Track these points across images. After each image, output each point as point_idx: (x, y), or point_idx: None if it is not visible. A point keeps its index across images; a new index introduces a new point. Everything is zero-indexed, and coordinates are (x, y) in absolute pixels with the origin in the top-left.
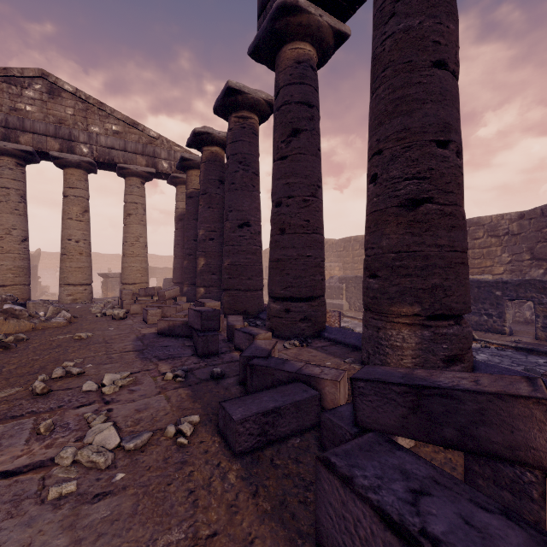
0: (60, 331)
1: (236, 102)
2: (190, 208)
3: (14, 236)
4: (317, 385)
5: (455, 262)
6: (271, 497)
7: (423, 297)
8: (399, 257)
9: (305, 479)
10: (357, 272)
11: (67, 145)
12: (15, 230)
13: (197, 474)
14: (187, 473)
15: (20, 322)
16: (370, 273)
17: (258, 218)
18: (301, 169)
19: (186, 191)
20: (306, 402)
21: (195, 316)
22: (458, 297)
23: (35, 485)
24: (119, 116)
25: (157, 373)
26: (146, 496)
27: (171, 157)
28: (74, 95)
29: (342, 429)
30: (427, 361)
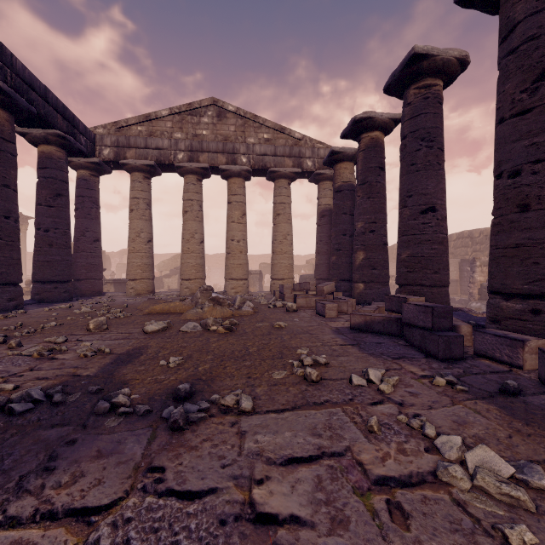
0: (254, 319)
1: (418, 71)
2: (338, 203)
3: (196, 239)
4: None
5: None
6: None
7: None
8: None
9: None
10: None
11: (231, 158)
12: (197, 234)
13: None
14: None
15: (223, 309)
16: None
17: (444, 201)
18: None
19: (334, 186)
20: None
21: (418, 312)
22: None
23: (459, 513)
24: (269, 125)
25: (412, 374)
26: None
27: (314, 155)
28: (235, 113)
29: None
30: None
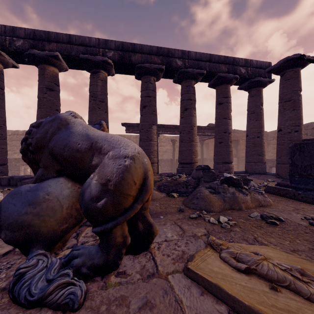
0: None
1: None
2: None
3: None
4: None
5: None
6: None
7: None
8: None
9: None
10: None
11: None
12: None
13: None
14: None
15: None
16: None
17: None
18: None
19: None
20: None
21: None
22: None
23: None
24: None
25: None
26: None
27: None
28: None
29: None
30: None
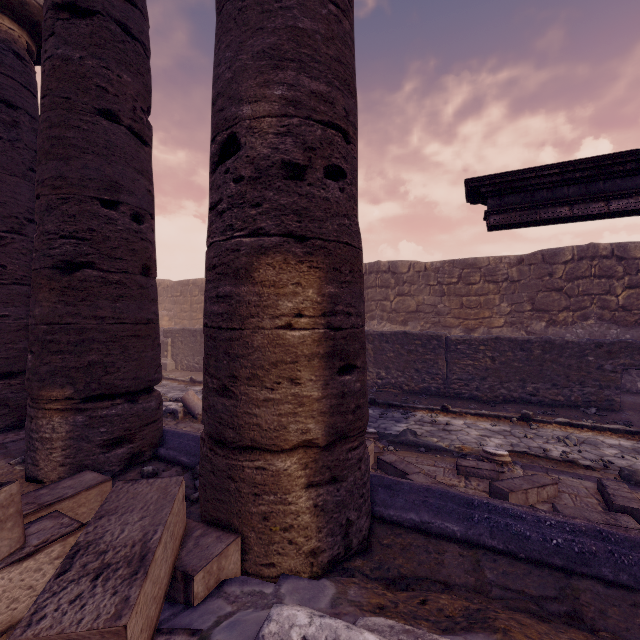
0: None
1: None
2: None
3: None
4: None
5: (123, 336)
6: None
7: (77, 376)
8: (51, 330)
9: None
10: (196, 322)
11: None
12: None
13: None
14: None
15: None
16: (29, 348)
17: None
18: None
19: None
20: None
21: None
22: (126, 372)
23: None
24: None
25: None
26: None
27: None
28: None
29: None
30: (81, 451)
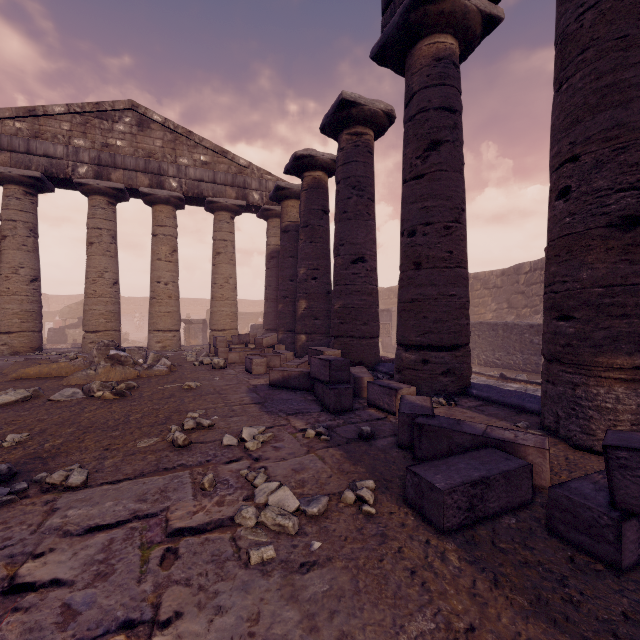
0: (165, 379)
1: (349, 117)
2: (285, 244)
3: (106, 279)
4: (515, 453)
5: None
6: (520, 590)
7: None
8: (609, 293)
9: (552, 570)
10: (478, 317)
11: (156, 180)
12: (107, 273)
13: (408, 551)
14: (395, 549)
15: (126, 369)
16: (559, 314)
17: (374, 252)
18: (442, 189)
19: (281, 225)
20: (516, 474)
21: (321, 366)
22: None
23: (229, 546)
24: (207, 145)
25: (293, 429)
26: (360, 571)
27: (262, 187)
28: (163, 125)
29: (592, 511)
30: None
